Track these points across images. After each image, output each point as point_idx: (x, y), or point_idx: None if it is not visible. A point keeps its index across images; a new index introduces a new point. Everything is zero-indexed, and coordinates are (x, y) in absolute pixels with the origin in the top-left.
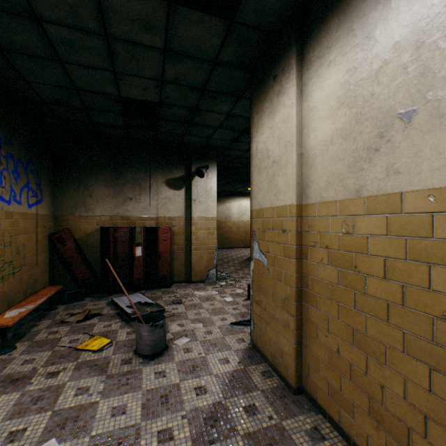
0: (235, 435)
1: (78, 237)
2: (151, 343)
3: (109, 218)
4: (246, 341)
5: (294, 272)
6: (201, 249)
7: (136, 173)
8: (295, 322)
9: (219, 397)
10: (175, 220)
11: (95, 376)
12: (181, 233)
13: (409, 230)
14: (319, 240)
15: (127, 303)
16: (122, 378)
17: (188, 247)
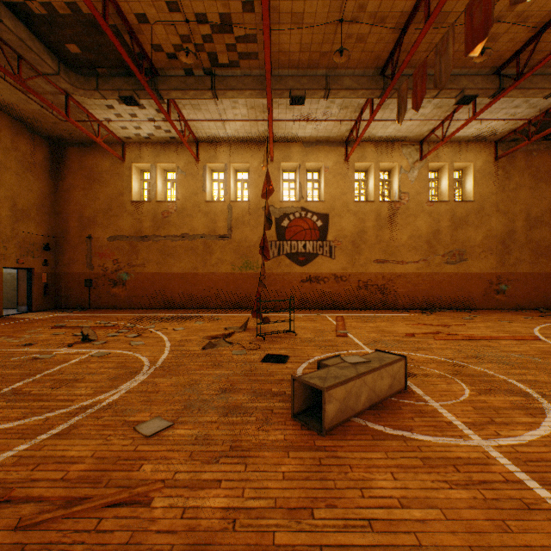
0: None
1: None
2: None
3: None
4: None
5: None
6: None
7: None
8: None
9: None
10: None
11: None
12: None
13: (14, 277)
14: None
15: None
16: None
17: None
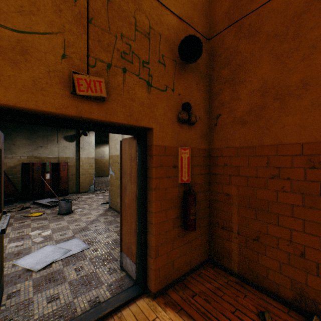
0: (100, 222)
1: (5, 169)
2: (66, 208)
3: (27, 157)
4: (107, 207)
5: None
6: (85, 175)
7: (45, 132)
8: None
9: (95, 218)
10: (70, 159)
11: (43, 220)
12: (73, 166)
13: None
14: None
15: (45, 202)
16: (55, 219)
17: (78, 174)
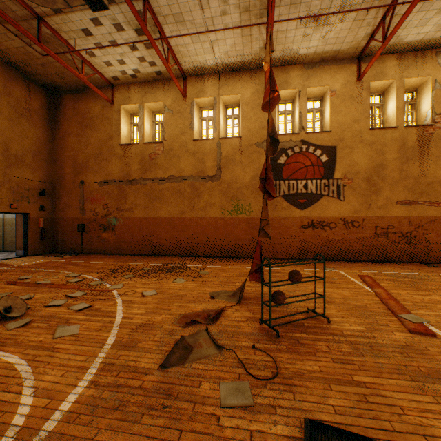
0: None
1: None
2: None
3: None
4: None
5: (3, 230)
6: None
7: None
8: (3, 239)
9: None
10: None
11: None
12: None
13: None
14: (8, 224)
15: None
16: None
17: None
